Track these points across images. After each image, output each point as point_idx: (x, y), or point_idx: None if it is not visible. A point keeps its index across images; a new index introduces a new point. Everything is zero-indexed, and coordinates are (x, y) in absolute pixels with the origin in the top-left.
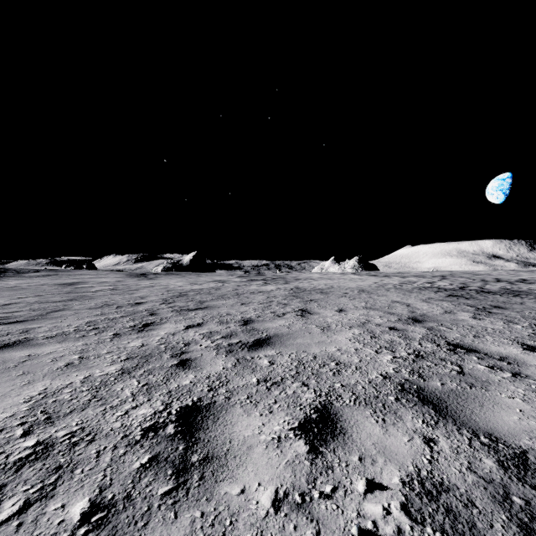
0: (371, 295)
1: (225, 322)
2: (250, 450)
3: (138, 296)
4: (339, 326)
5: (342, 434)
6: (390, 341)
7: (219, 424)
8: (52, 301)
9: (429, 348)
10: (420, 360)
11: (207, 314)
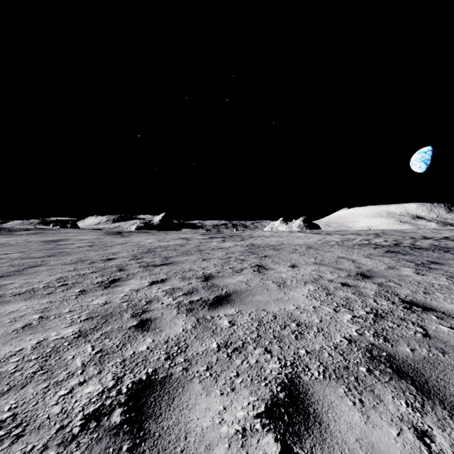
0: (318, 251)
1: (187, 277)
2: (209, 452)
3: (111, 252)
4: (294, 282)
5: (318, 423)
6: (346, 298)
7: (173, 408)
8: (32, 257)
9: (385, 306)
10: (381, 320)
11: (171, 270)
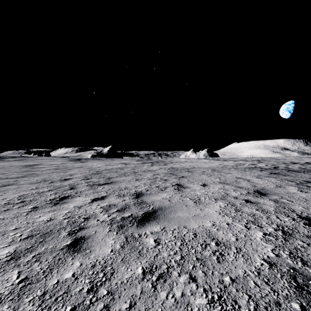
0: (220, 173)
1: (122, 195)
2: None
3: (69, 173)
4: (207, 198)
5: None
6: (252, 214)
7: None
8: (9, 177)
9: (288, 223)
10: (290, 238)
11: (110, 188)
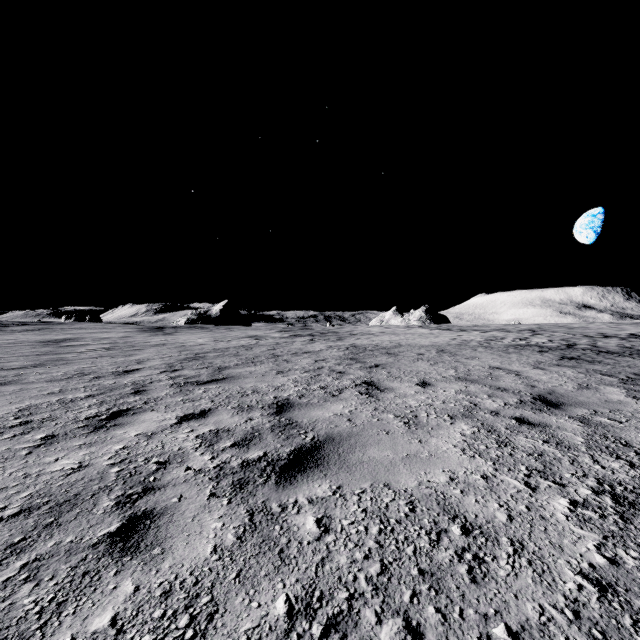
0: (456, 357)
1: (247, 407)
2: None
3: (136, 359)
4: (432, 415)
5: None
6: (537, 453)
7: None
8: (7, 367)
9: (622, 474)
10: (634, 514)
11: (222, 391)
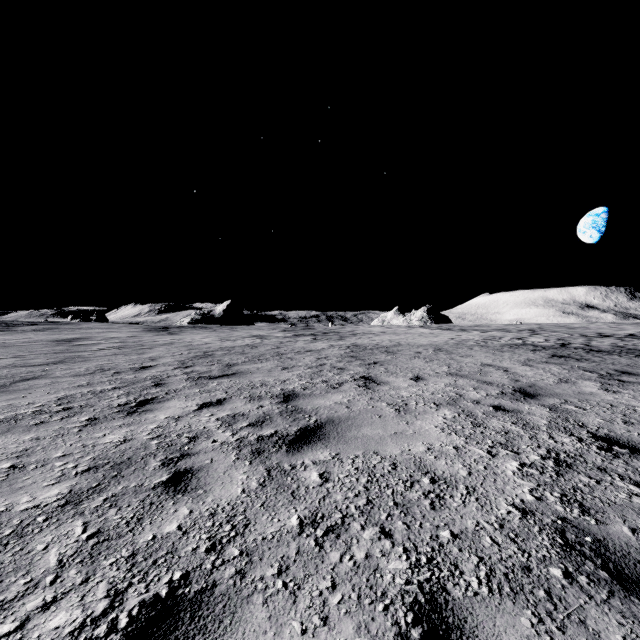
0: (452, 355)
1: (258, 397)
2: None
3: (149, 356)
4: (421, 404)
5: None
6: (504, 431)
7: None
8: (31, 364)
9: (569, 446)
10: (567, 471)
11: (234, 384)
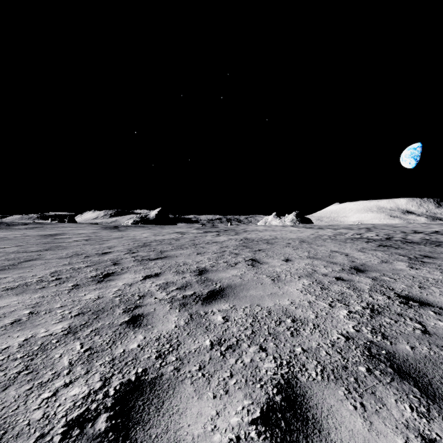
0: (311, 245)
1: (181, 271)
2: None
3: (107, 246)
4: (288, 276)
5: (317, 431)
6: (341, 292)
7: (163, 412)
8: (29, 250)
9: (381, 301)
10: (377, 316)
11: (165, 264)
